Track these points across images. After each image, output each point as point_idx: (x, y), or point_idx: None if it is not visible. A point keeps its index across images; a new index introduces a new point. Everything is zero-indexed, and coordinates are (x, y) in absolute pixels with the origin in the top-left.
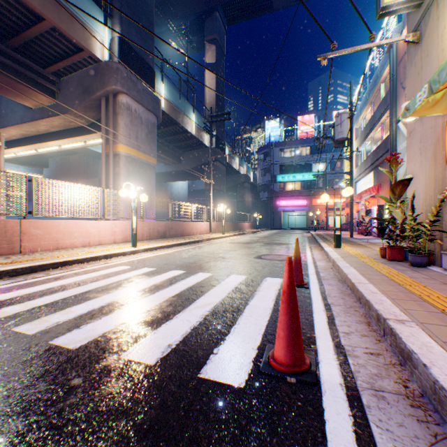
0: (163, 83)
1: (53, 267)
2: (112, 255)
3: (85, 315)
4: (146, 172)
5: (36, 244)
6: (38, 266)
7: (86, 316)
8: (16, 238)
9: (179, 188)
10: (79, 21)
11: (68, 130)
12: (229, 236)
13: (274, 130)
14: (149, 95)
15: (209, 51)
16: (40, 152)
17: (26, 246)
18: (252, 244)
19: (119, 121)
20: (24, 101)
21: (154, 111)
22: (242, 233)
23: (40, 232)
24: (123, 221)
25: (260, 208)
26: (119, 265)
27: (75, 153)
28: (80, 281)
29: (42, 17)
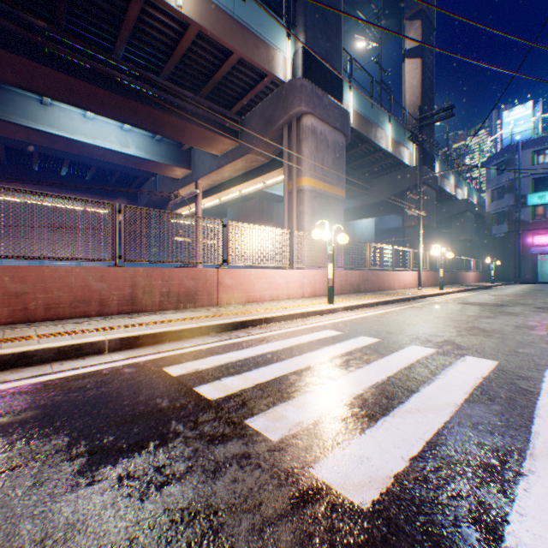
0: (351, 91)
1: (251, 325)
2: (308, 314)
3: (332, 417)
4: (332, 209)
5: (230, 295)
6: (238, 322)
7: (335, 420)
8: (213, 289)
9: (363, 228)
10: (263, 43)
11: (248, 173)
12: (450, 292)
13: (521, 123)
14: (336, 109)
15: (409, 32)
16: (223, 201)
17: (222, 297)
18: (509, 307)
19: (302, 150)
20: (211, 150)
21: (341, 129)
22: (468, 289)
23: (233, 282)
24: (311, 271)
25: (491, 250)
26: (321, 327)
27: (249, 199)
28: (289, 348)
29: (229, 52)
